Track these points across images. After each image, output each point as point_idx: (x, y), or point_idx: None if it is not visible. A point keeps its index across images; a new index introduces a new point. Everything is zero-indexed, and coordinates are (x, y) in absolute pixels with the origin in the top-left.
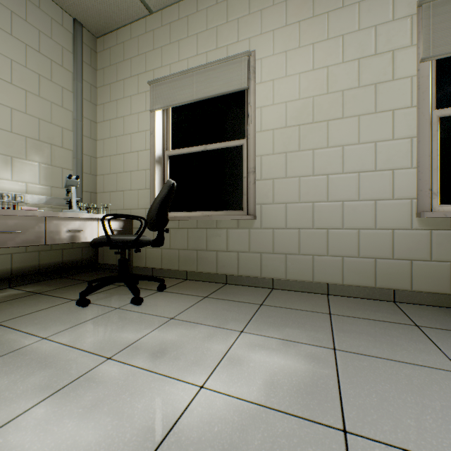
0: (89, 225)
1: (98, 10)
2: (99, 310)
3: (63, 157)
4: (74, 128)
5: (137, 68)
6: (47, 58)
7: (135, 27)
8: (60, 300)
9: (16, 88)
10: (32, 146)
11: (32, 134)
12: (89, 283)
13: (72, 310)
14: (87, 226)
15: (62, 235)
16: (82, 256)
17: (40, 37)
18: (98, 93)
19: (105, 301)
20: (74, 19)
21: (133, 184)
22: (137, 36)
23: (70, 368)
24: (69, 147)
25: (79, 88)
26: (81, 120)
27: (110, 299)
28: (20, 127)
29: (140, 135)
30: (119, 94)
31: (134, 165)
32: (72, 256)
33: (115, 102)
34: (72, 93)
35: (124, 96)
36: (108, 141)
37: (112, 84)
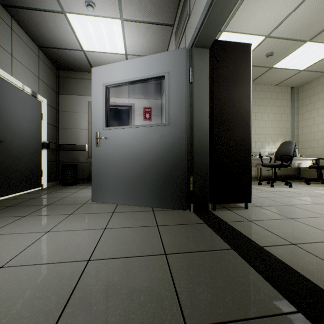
0: (302, 161)
1: (302, 82)
2: (314, 186)
3: (287, 138)
4: (290, 127)
5: (321, 97)
6: (282, 107)
7: (320, 80)
8: (297, 183)
9: (275, 121)
10: (279, 137)
11: (279, 133)
12: (305, 180)
13: (305, 185)
14: (302, 162)
15: (295, 164)
16: (293, 173)
17: (281, 101)
18: (299, 109)
19: (314, 185)
20: (290, 87)
21: (319, 145)
22: (321, 83)
23: (317, 189)
24: (288, 134)
25: (292, 111)
26: (293, 123)
27: (316, 185)
28: (276, 132)
29: (323, 124)
30: (310, 108)
31: (319, 137)
32: (290, 173)
33: (308, 112)
34: (289, 114)
35: (313, 109)
36: (304, 128)
37: (306, 105)
